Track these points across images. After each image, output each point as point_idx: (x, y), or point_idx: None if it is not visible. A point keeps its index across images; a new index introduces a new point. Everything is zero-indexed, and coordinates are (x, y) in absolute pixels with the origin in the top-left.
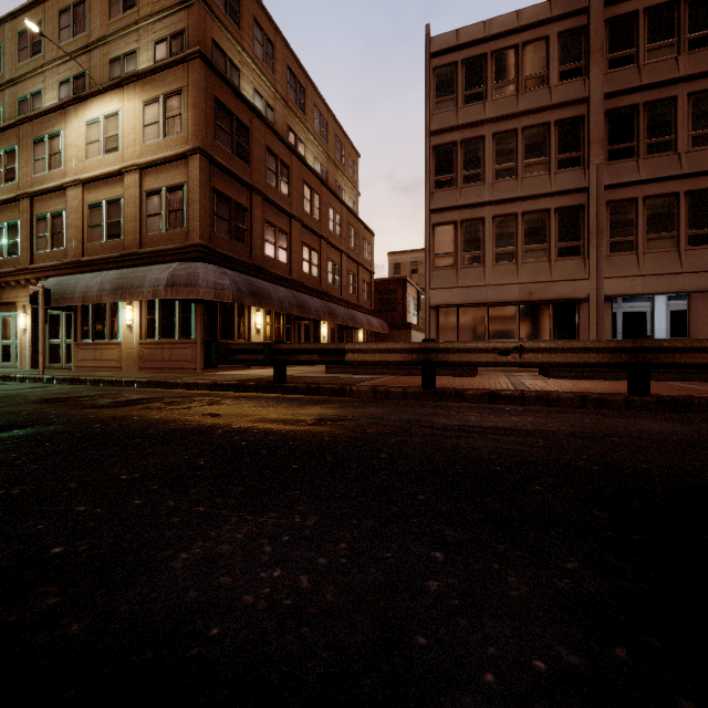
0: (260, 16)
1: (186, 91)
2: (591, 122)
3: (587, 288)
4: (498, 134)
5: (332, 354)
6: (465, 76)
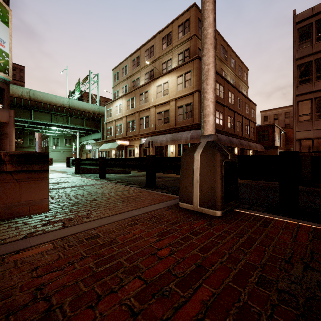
0: None
1: (192, 70)
2: None
3: None
4: None
5: None
6: (317, 28)
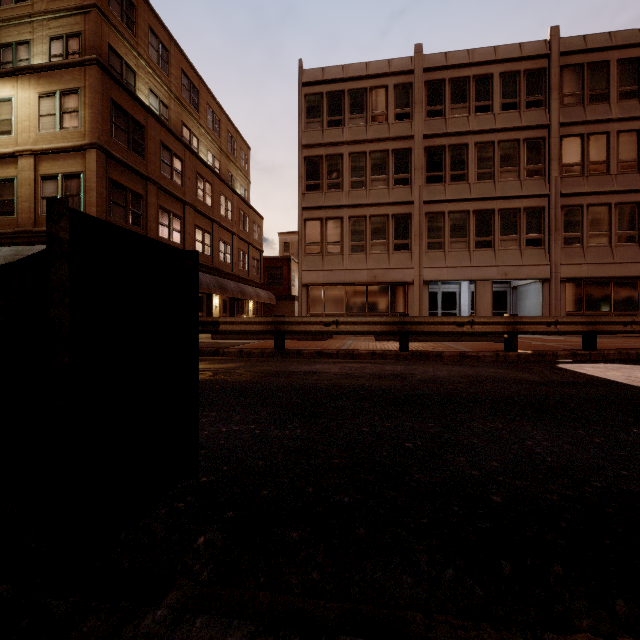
0: (155, 25)
1: (83, 91)
2: (415, 154)
3: (413, 274)
4: (353, 154)
5: (209, 325)
6: (328, 105)
